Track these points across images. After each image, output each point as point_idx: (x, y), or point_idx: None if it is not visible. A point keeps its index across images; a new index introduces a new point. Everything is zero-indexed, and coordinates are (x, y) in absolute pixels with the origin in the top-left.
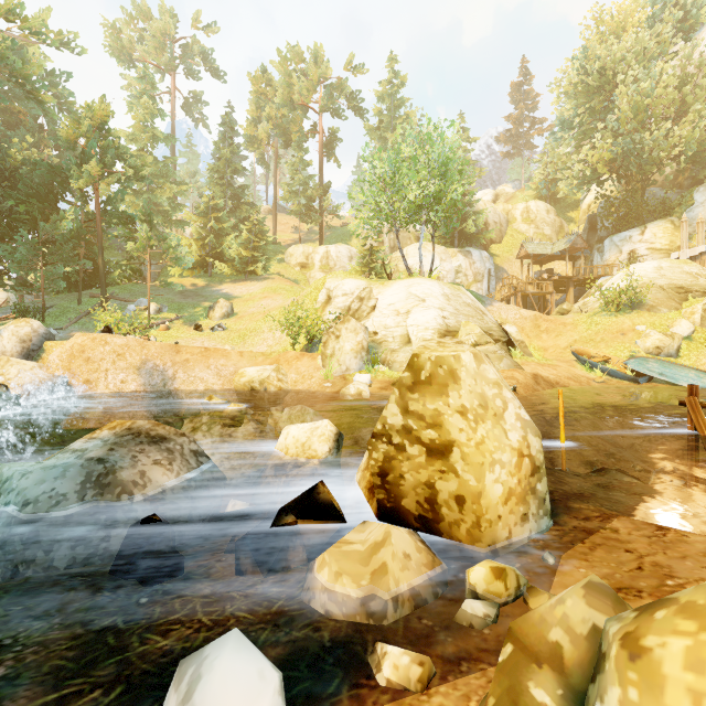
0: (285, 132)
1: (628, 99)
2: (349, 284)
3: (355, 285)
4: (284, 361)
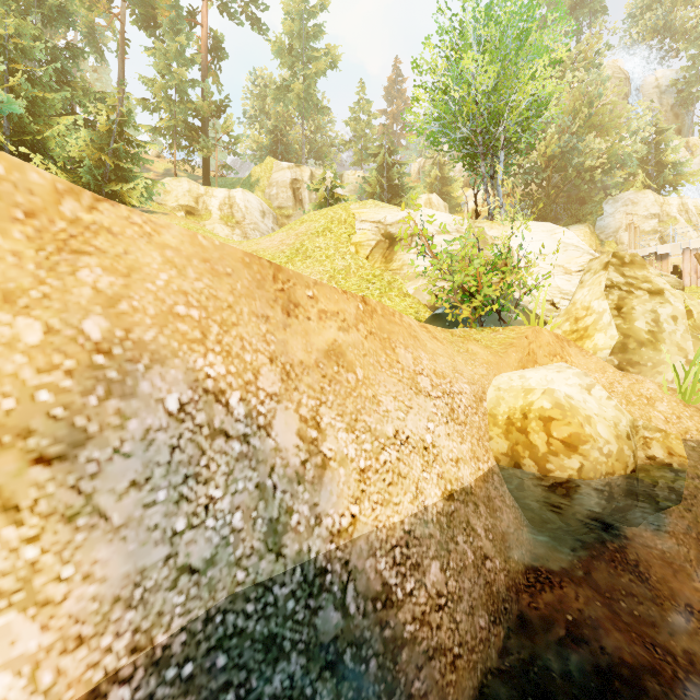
0: (144, 1)
1: (575, 99)
2: (436, 214)
3: (451, 218)
4: (544, 355)
